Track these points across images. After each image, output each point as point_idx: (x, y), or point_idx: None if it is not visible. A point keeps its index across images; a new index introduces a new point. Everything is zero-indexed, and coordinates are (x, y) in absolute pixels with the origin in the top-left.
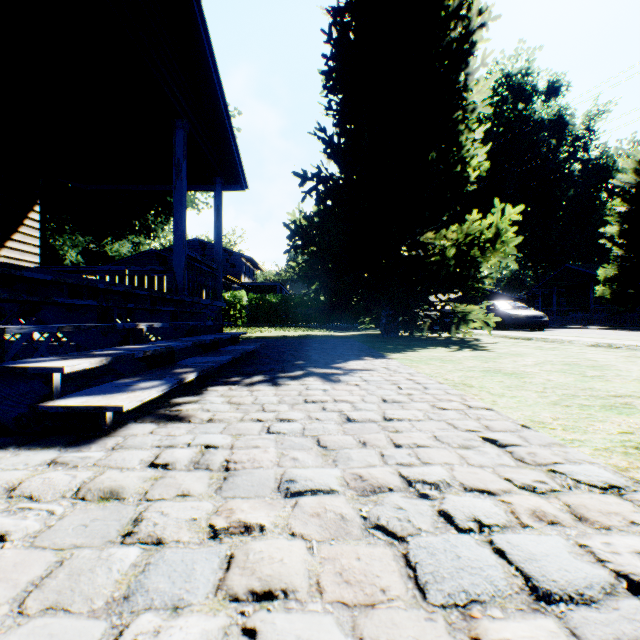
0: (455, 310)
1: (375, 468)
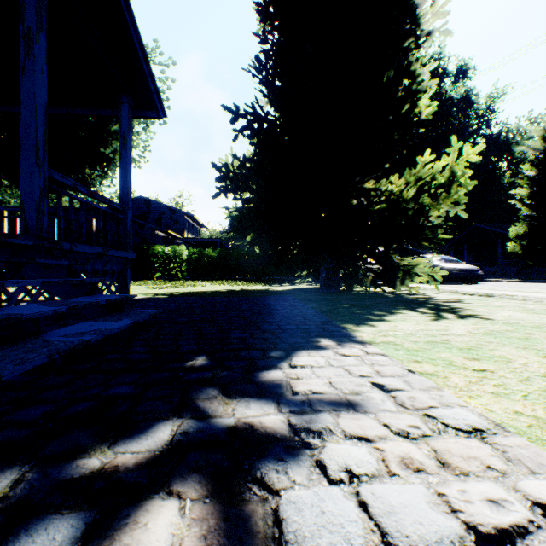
0: (400, 263)
1: None
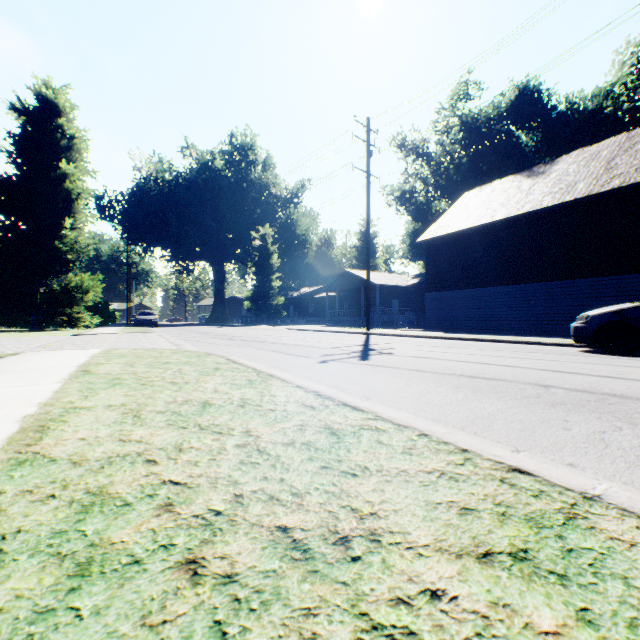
0: (75, 317)
1: None
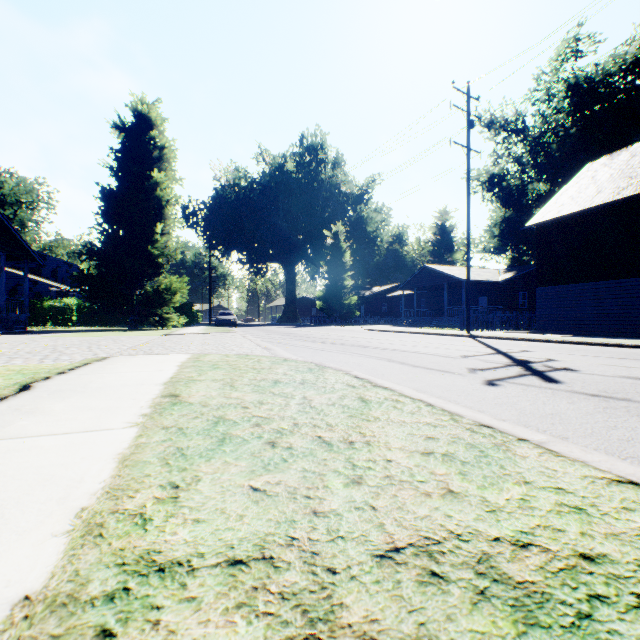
0: (165, 317)
1: (18, 336)
